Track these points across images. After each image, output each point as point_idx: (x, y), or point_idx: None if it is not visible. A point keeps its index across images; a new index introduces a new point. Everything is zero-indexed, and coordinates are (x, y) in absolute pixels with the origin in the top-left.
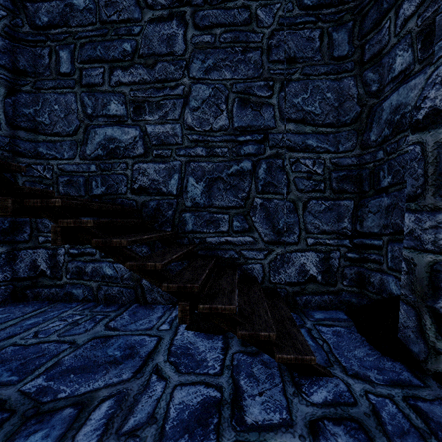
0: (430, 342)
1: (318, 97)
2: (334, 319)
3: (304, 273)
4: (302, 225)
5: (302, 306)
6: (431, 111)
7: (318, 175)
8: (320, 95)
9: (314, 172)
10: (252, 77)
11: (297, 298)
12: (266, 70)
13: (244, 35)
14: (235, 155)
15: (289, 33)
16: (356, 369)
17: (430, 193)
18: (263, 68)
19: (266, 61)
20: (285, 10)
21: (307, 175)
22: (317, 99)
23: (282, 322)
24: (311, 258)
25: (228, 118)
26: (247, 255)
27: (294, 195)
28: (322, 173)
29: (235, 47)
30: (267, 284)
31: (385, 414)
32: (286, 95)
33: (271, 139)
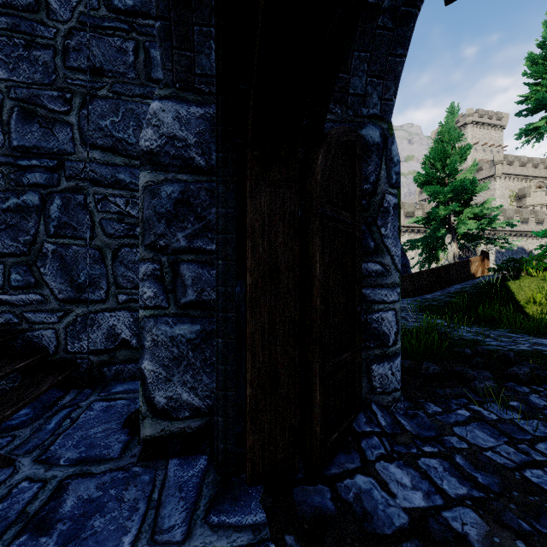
0: (140, 406)
1: (132, 122)
2: (134, 390)
3: (115, 337)
4: (111, 278)
5: (111, 379)
6: (140, 151)
7: (132, 218)
8: (135, 121)
9: (127, 213)
10: (40, 83)
11: (105, 368)
12: (62, 78)
13: (28, 25)
14: (14, 183)
15: (94, 37)
16: (59, 451)
17: (140, 241)
18: (57, 74)
19: (61, 65)
20: (88, 6)
21: (118, 217)
22: (131, 125)
23: (1, 404)
24: (124, 319)
25: (4, 132)
26: (33, 319)
27: (101, 241)
28: (138, 215)
29: (14, 37)
30: (63, 354)
31: (5, 504)
32: (90, 114)
33: (68, 168)
